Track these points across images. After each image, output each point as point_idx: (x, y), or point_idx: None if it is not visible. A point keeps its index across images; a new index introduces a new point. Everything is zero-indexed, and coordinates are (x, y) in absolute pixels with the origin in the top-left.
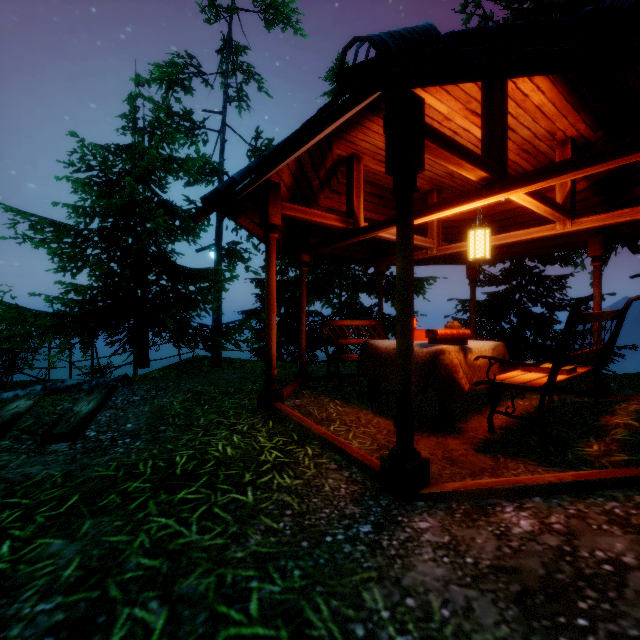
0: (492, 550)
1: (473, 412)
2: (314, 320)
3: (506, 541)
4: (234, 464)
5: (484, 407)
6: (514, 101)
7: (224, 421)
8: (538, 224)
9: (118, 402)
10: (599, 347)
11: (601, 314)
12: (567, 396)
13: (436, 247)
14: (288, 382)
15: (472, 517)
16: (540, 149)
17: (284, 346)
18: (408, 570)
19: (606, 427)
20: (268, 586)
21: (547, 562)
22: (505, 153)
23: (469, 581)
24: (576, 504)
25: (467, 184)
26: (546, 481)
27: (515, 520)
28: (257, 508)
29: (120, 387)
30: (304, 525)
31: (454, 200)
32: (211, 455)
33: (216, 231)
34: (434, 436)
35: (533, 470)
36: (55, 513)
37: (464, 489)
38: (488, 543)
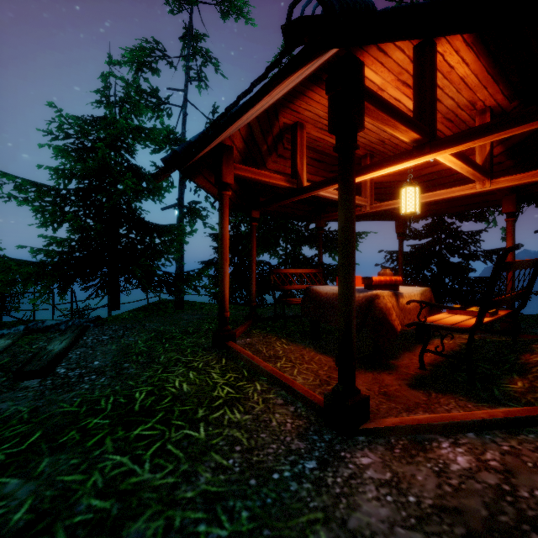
0: (433, 488)
1: (404, 350)
2: (263, 269)
3: (446, 478)
4: (189, 400)
5: (413, 345)
6: (441, 73)
7: (182, 358)
8: (458, 185)
9: (88, 341)
10: (519, 292)
11: (522, 262)
12: (484, 335)
13: (369, 205)
14: (240, 322)
15: (411, 453)
16: (461, 118)
17: (237, 291)
18: (353, 510)
19: (527, 365)
20: (216, 530)
21: (488, 502)
22: (434, 117)
23: (414, 523)
24: (509, 440)
25: (396, 150)
26: (479, 418)
27: (452, 456)
28: (208, 444)
29: (91, 327)
30: (252, 461)
31: (388, 161)
32: (168, 391)
33: (179, 192)
34: (370, 372)
35: (464, 405)
36: (16, 450)
37: (402, 425)
38: (428, 480)
